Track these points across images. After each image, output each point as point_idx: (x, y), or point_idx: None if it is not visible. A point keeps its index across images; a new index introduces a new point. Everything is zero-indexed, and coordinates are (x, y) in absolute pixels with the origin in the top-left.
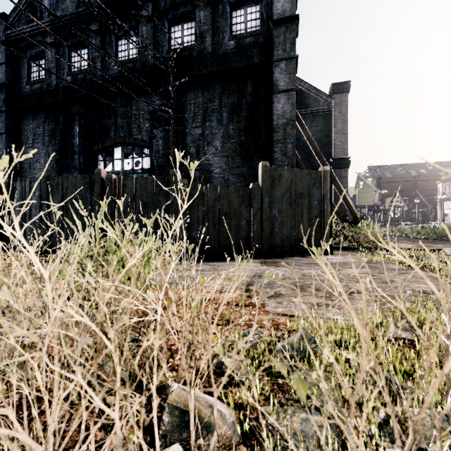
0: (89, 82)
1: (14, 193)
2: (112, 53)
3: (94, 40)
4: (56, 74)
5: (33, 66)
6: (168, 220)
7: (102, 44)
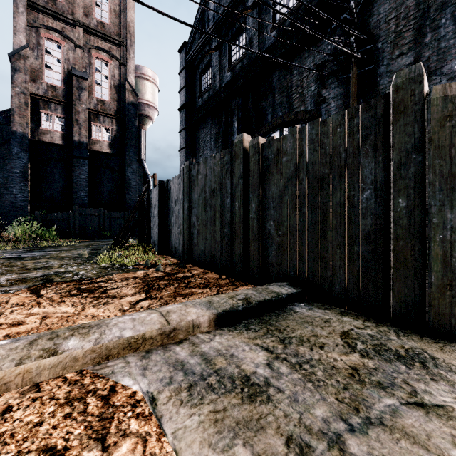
0: (245, 67)
1: (170, 193)
2: (269, 19)
3: (250, 18)
4: (219, 76)
5: (203, 79)
6: (384, 215)
7: (259, 16)
